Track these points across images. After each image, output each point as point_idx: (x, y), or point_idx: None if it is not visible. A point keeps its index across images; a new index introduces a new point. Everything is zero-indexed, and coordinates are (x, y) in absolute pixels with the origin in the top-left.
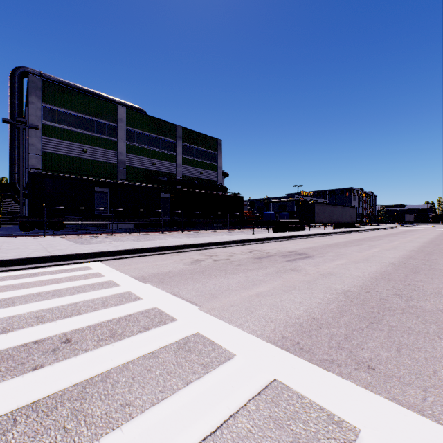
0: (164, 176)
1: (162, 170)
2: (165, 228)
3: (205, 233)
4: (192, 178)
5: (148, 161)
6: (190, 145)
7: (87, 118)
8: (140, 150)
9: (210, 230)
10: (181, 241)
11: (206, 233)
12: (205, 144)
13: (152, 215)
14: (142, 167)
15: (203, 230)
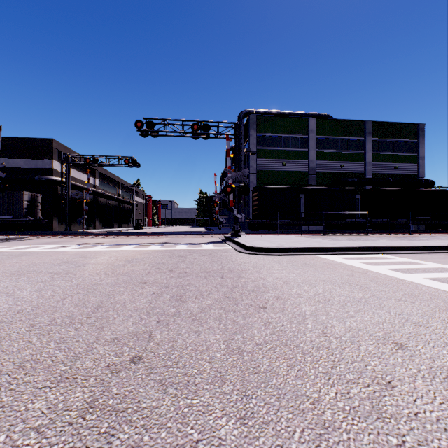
0: (353, 177)
1: (349, 171)
2: (359, 230)
3: (421, 236)
4: (384, 175)
5: (335, 164)
6: (380, 139)
7: (285, 137)
8: (328, 155)
9: (422, 234)
10: (431, 243)
11: (422, 236)
12: (401, 133)
13: (347, 217)
14: (330, 171)
15: (412, 233)
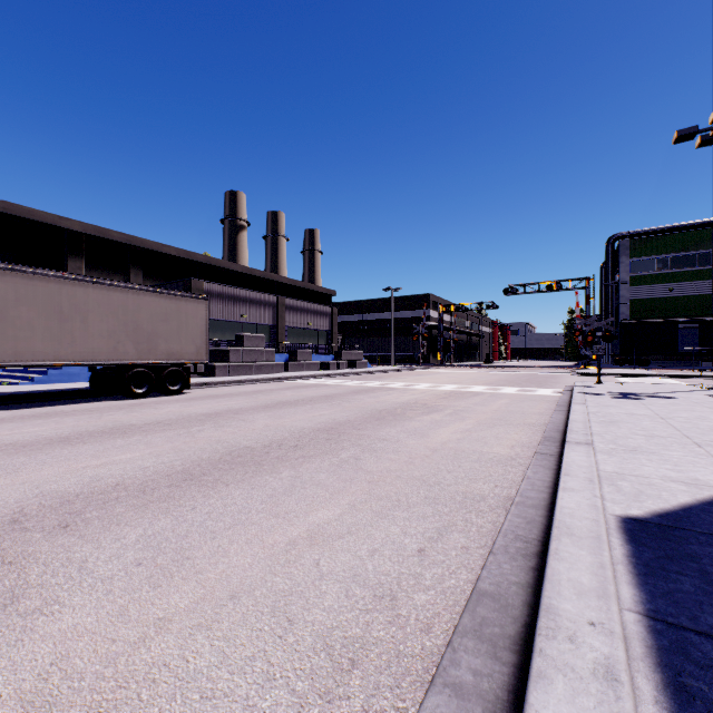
0: None
1: None
2: None
3: None
4: None
5: None
6: None
7: (673, 256)
8: None
9: None
10: None
11: None
12: None
13: None
14: None
15: None
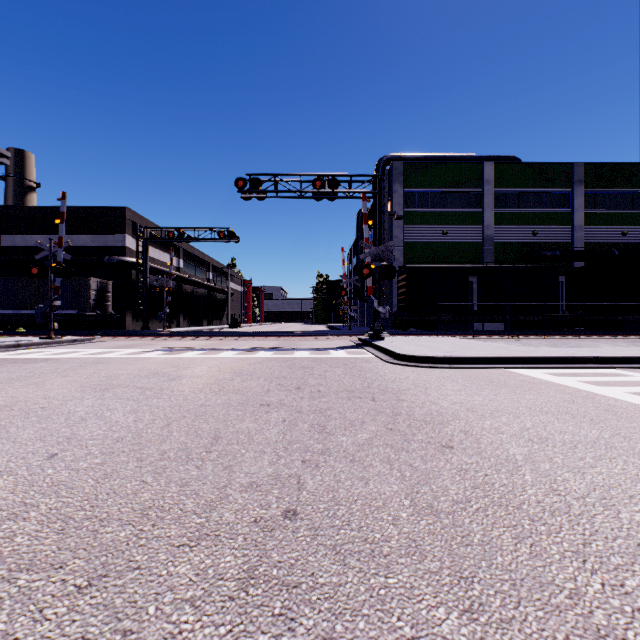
0: (554, 250)
1: (547, 241)
2: (564, 331)
3: None
4: (603, 245)
5: (525, 231)
6: (598, 190)
7: (446, 192)
8: (513, 217)
9: None
10: None
11: None
12: (632, 180)
13: (545, 310)
14: (516, 240)
15: None
